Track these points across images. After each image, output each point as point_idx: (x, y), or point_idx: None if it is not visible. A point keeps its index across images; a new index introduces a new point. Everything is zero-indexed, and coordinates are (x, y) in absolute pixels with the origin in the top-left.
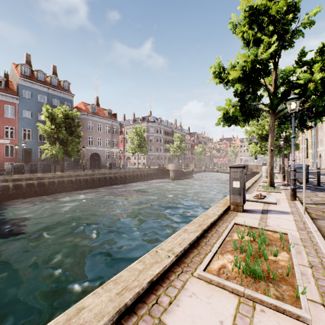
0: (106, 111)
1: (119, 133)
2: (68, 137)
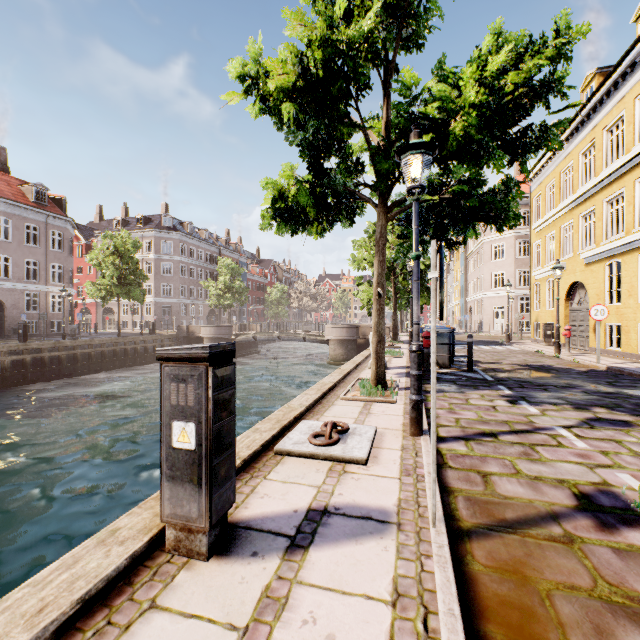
0: (30, 189)
1: (83, 250)
2: None
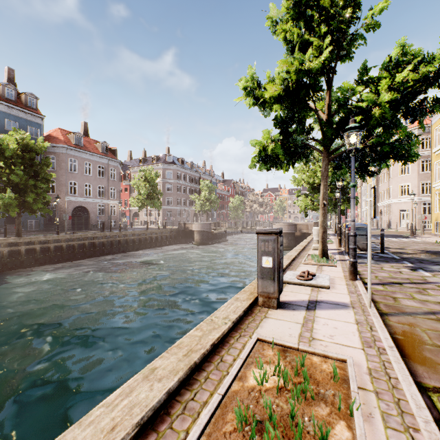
0: (100, 145)
1: (122, 178)
2: (28, 181)
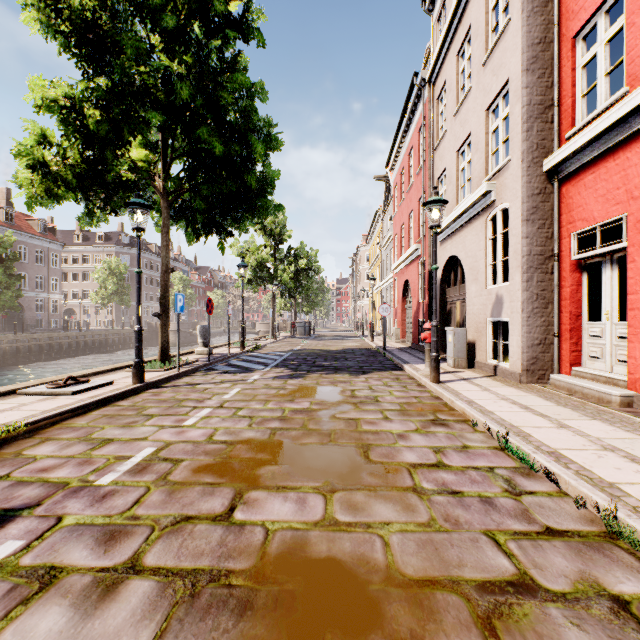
0: (36, 223)
1: None
2: (2, 279)
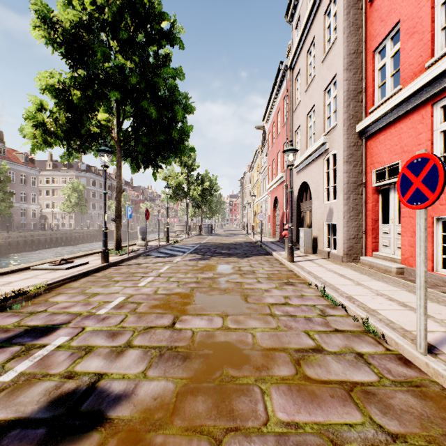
0: (21, 155)
1: None
2: None
